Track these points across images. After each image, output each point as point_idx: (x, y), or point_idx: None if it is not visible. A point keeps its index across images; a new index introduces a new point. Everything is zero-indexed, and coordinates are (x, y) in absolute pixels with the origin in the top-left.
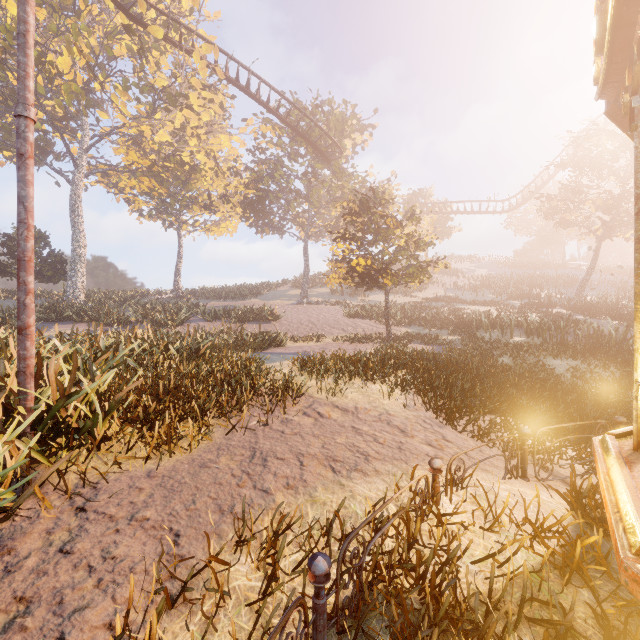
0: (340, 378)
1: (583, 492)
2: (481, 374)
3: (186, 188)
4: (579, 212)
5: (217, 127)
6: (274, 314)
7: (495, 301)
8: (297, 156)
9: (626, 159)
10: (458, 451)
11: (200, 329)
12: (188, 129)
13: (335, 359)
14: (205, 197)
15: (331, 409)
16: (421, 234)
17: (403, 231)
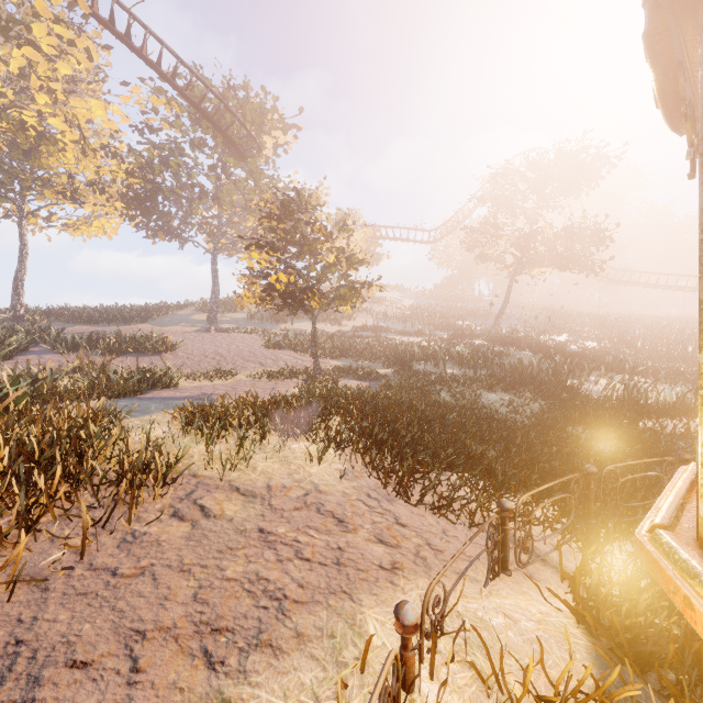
0: (245, 439)
1: (589, 592)
2: (427, 416)
3: (30, 162)
4: (498, 246)
5: (85, 88)
6: (166, 343)
7: (424, 332)
8: (203, 146)
9: (533, 201)
10: (419, 542)
11: (43, 364)
12: (33, 77)
13: (241, 408)
14: (64, 180)
15: (226, 496)
16: (354, 250)
17: (333, 244)
